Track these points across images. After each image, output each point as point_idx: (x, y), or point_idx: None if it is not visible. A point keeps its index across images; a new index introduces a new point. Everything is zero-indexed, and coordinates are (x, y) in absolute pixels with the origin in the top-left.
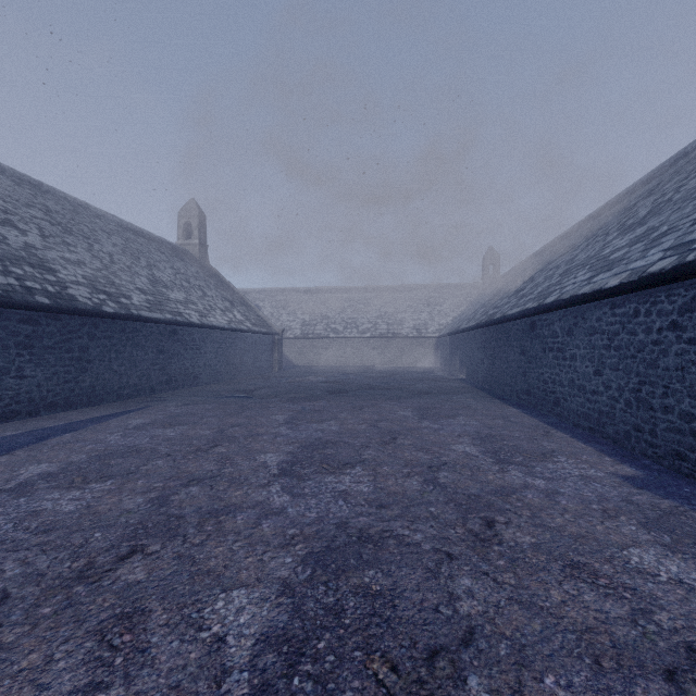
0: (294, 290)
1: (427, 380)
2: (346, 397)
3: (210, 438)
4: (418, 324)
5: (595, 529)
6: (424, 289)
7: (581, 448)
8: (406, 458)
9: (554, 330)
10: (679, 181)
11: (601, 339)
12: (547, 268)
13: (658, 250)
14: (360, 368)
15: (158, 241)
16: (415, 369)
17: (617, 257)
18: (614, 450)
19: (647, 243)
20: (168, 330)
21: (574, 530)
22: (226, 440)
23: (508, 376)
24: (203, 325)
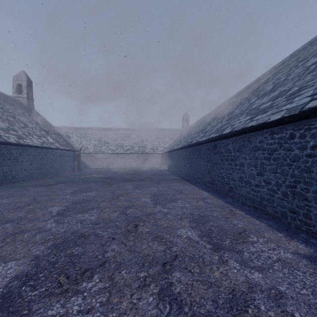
0: (90, 128)
1: (158, 175)
2: (111, 188)
3: None
4: (153, 147)
5: None
6: (156, 130)
7: (258, 224)
8: (143, 252)
9: (228, 148)
10: (285, 72)
11: (263, 154)
12: (216, 119)
13: (303, 97)
14: (124, 168)
15: None
16: (152, 169)
17: (265, 106)
18: (277, 225)
19: (287, 96)
20: None
21: None
22: None
23: (200, 173)
24: (19, 144)
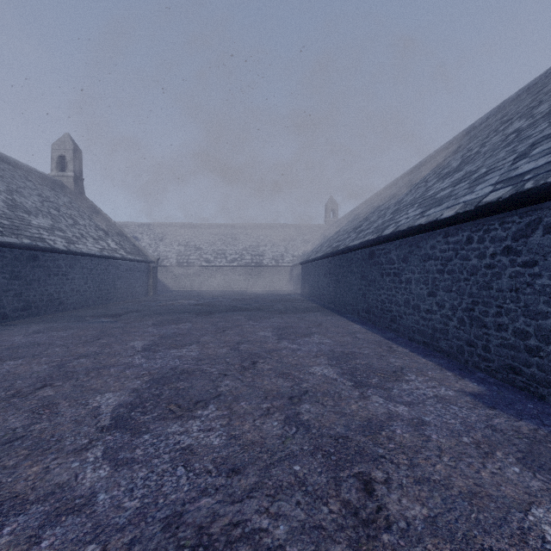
0: (171, 225)
1: (284, 301)
2: (212, 319)
3: (41, 376)
4: (276, 255)
5: (481, 477)
6: (281, 228)
7: (423, 363)
8: (265, 387)
9: (391, 257)
10: (480, 140)
11: (435, 265)
12: (378, 210)
13: (485, 185)
14: (228, 291)
15: (26, 170)
16: (274, 292)
17: (443, 195)
18: (451, 364)
19: (470, 182)
20: (25, 255)
21: (462, 483)
22: (61, 378)
23: (350, 297)
24: (70, 252)
